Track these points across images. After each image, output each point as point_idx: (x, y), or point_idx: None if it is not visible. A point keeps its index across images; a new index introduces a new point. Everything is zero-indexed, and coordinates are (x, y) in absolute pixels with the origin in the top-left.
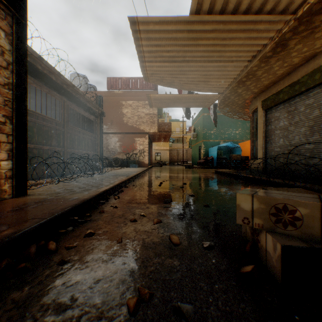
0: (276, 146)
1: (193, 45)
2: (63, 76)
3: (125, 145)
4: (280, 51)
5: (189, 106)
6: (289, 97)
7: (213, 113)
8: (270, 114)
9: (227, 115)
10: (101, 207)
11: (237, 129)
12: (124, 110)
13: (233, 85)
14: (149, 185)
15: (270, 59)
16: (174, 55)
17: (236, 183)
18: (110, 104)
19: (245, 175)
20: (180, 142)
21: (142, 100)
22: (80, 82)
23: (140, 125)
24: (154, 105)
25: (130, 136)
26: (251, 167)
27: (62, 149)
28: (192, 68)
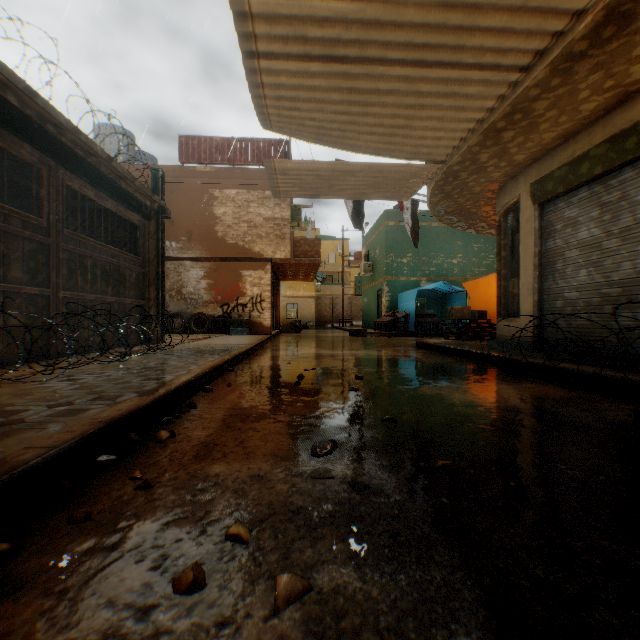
0: (570, 286)
1: (390, 2)
2: (43, 99)
3: (219, 285)
4: (611, 39)
5: (364, 197)
6: (607, 169)
7: (410, 218)
8: (552, 213)
9: (444, 222)
10: (96, 482)
11: (455, 255)
12: (218, 210)
13: (473, 140)
14: (270, 384)
15: (578, 63)
16: (337, 38)
17: (479, 375)
18: (186, 195)
19: (493, 353)
20: (337, 281)
21: (257, 188)
22: (117, 144)
23: (254, 242)
24: (284, 193)
25: (231, 265)
26: (503, 334)
27: (45, 291)
28: (382, 84)
